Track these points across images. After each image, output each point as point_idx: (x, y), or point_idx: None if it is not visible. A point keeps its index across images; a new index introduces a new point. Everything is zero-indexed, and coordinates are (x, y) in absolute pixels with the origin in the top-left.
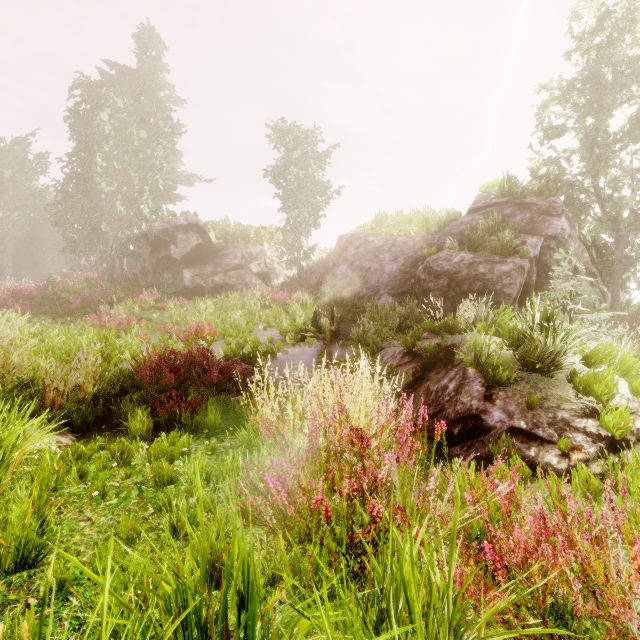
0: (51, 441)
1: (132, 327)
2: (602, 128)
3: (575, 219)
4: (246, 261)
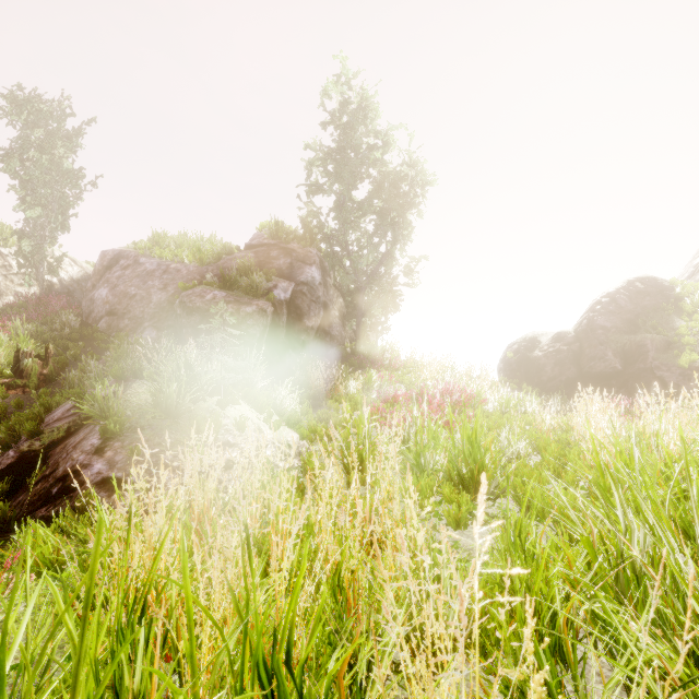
0: None
1: None
2: (349, 196)
3: (330, 269)
4: None
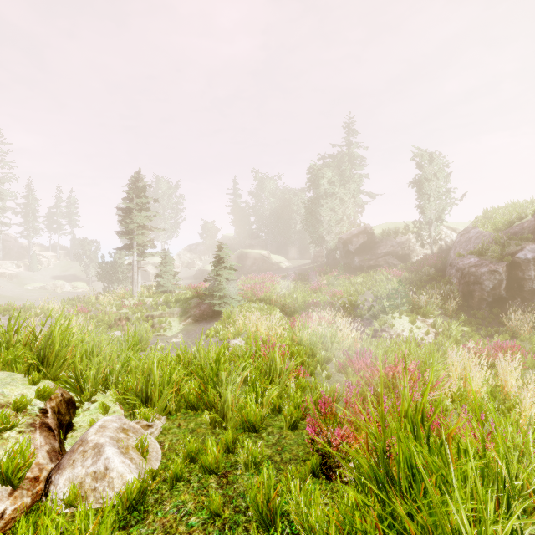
0: (283, 316)
1: (322, 288)
2: None
3: None
4: (393, 248)
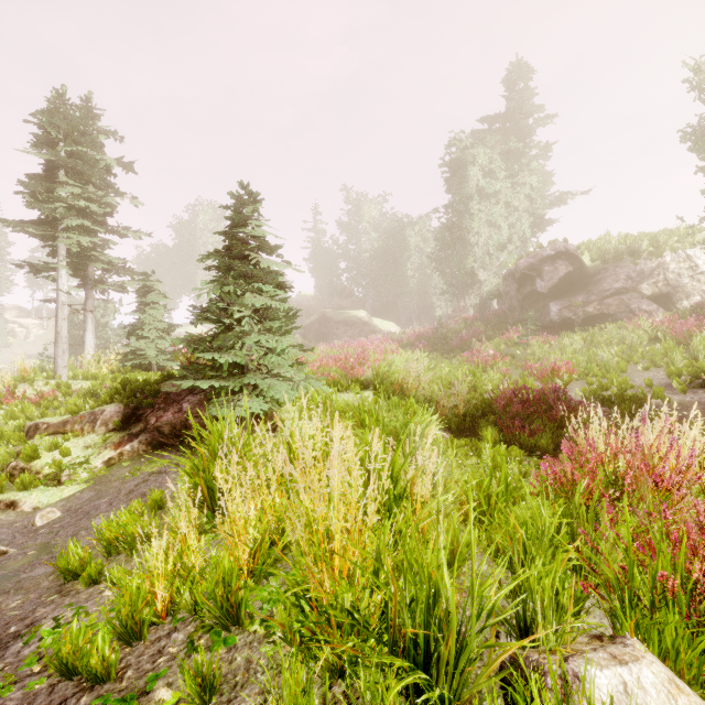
0: (440, 434)
1: (497, 363)
2: None
3: None
4: (633, 282)
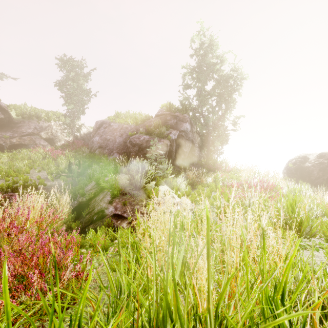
0: None
1: None
2: (203, 88)
3: (194, 124)
4: (38, 131)
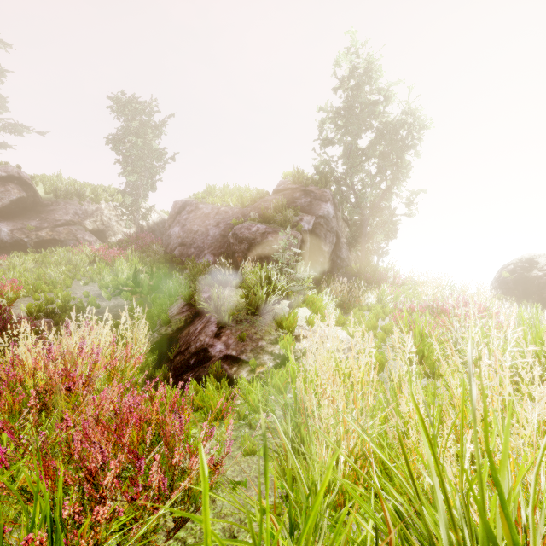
0: None
1: None
2: (355, 145)
3: (339, 205)
4: (80, 218)
